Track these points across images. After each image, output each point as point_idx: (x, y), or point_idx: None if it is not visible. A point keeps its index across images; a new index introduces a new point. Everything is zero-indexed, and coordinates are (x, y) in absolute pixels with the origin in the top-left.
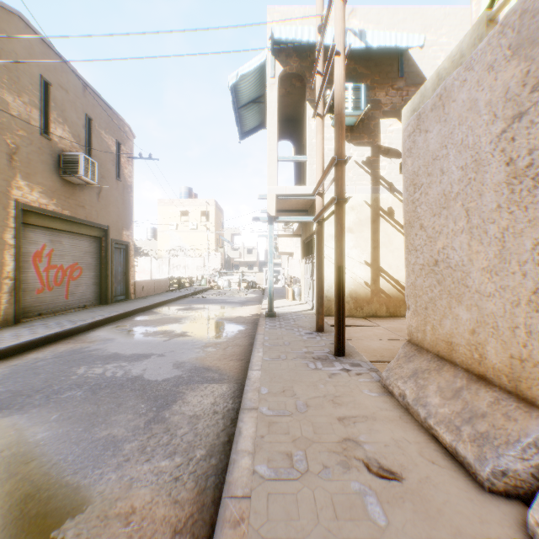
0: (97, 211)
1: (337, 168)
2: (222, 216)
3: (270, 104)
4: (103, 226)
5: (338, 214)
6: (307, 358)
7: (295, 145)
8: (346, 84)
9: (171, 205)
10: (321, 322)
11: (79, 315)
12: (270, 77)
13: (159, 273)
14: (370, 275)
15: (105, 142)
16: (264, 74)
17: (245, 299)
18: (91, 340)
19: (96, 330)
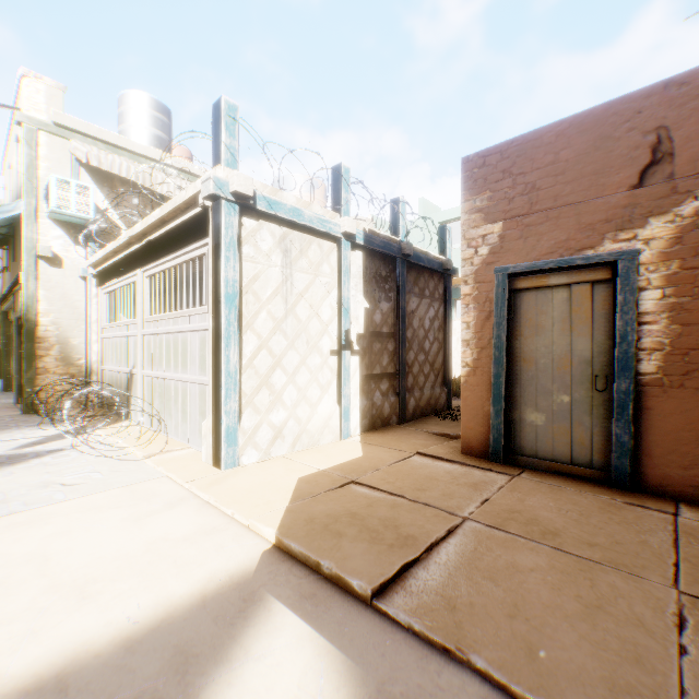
0: None
1: (0, 315)
2: None
3: None
4: None
5: (1, 331)
6: None
7: None
8: None
9: None
10: None
11: None
12: None
13: None
14: None
15: None
16: None
17: None
18: None
19: None
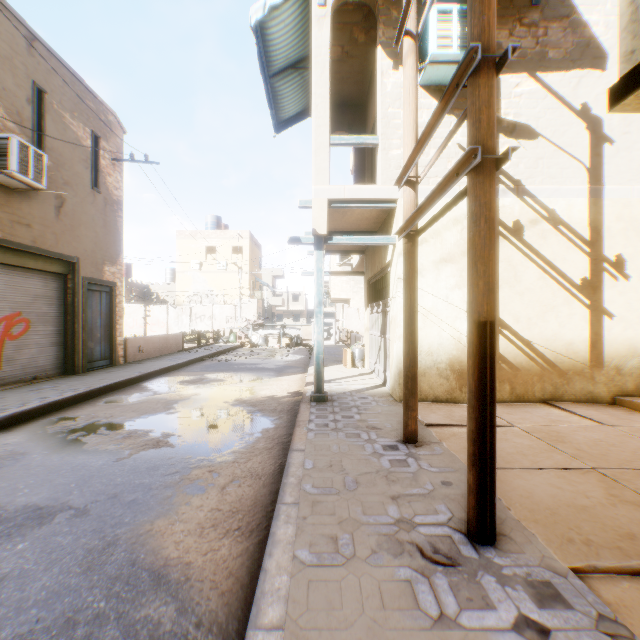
0: (56, 234)
1: (477, 80)
2: (260, 252)
3: (318, 51)
4: (67, 256)
5: (482, 193)
6: (406, 551)
7: None
8: (448, 6)
9: (193, 239)
10: (413, 424)
11: (7, 398)
12: (318, 6)
13: (178, 325)
14: None
15: (72, 132)
16: (308, 15)
17: (284, 363)
18: None
19: (15, 430)
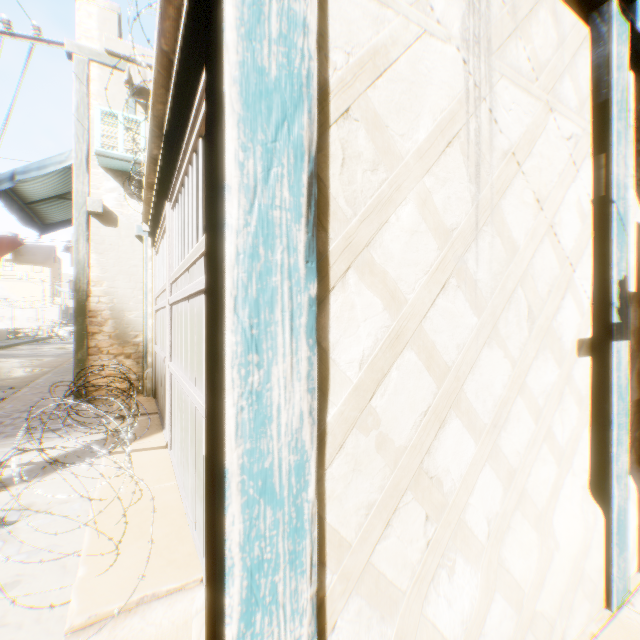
0: None
1: None
2: (61, 264)
3: None
4: None
5: None
6: None
7: None
8: None
9: None
10: None
11: None
12: None
13: None
14: None
15: None
16: None
17: None
18: (2, 353)
19: None
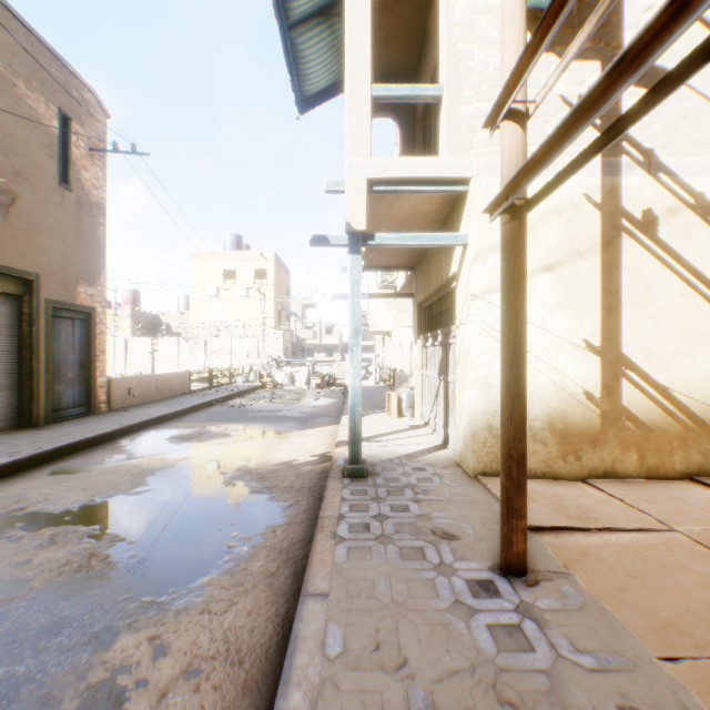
0: (2, 241)
1: None
2: (287, 277)
3: None
4: (20, 271)
5: None
6: None
7: (402, 124)
8: None
9: (209, 261)
10: (520, 541)
11: None
12: None
13: (191, 361)
14: (599, 376)
15: (28, 107)
16: None
17: (312, 410)
18: None
19: None
